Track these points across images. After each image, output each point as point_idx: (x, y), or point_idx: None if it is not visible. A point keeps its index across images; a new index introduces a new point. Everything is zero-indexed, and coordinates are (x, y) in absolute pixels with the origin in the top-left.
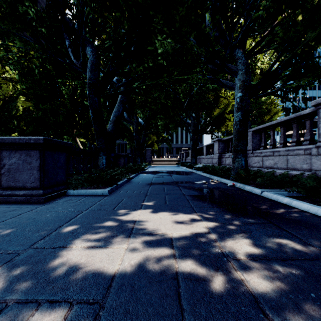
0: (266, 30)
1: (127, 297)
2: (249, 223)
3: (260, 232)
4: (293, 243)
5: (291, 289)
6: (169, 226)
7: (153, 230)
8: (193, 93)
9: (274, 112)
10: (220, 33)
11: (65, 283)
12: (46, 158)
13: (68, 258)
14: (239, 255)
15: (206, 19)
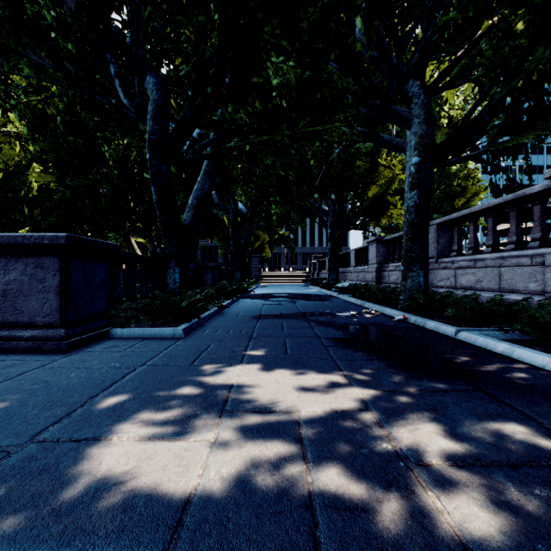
0: (459, 48)
1: (213, 549)
2: (439, 392)
3: (462, 410)
4: (527, 430)
5: (537, 530)
6: (294, 397)
7: (264, 405)
8: (333, 159)
9: (472, 192)
10: (381, 52)
11: (92, 516)
12: (72, 272)
13: (102, 463)
14: (429, 455)
15: (356, 29)
